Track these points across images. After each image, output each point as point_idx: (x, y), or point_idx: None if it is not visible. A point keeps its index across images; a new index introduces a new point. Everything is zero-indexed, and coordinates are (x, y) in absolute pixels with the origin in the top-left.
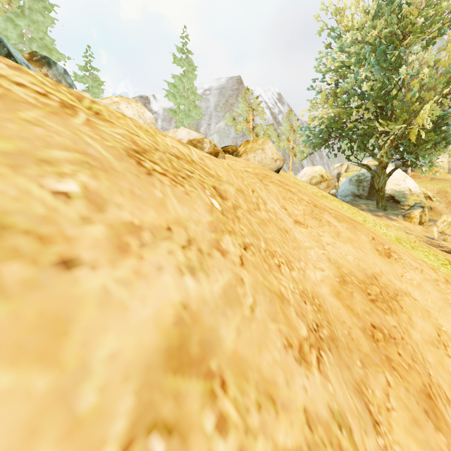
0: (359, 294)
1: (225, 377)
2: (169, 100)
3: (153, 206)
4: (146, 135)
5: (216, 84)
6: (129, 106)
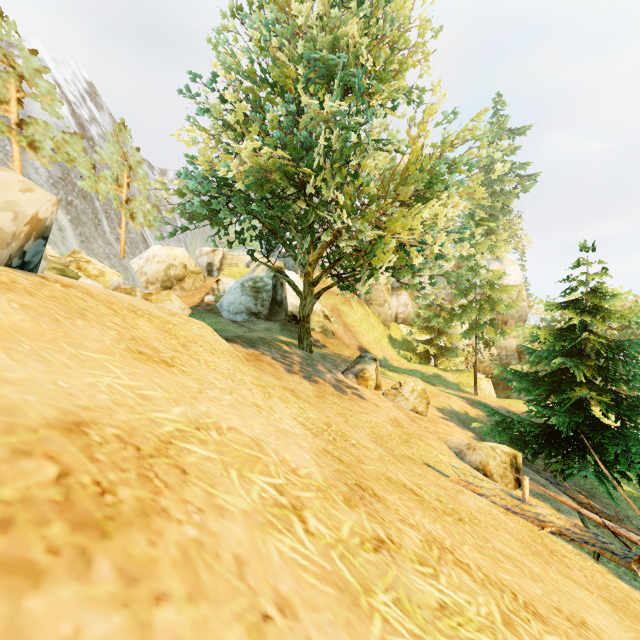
0: None
1: None
2: None
3: None
4: None
5: None
6: None
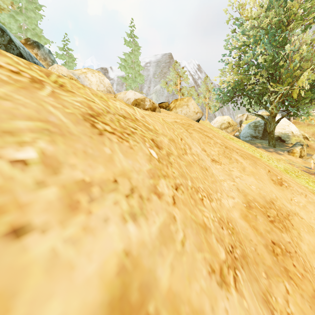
0: (261, 216)
1: None
2: (121, 70)
3: (102, 163)
4: (101, 101)
5: (154, 58)
6: (93, 75)
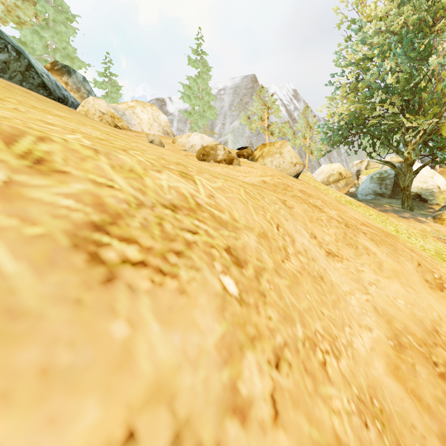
0: (422, 366)
1: None
2: (184, 102)
3: (98, 384)
4: (128, 180)
5: (231, 83)
6: (144, 110)
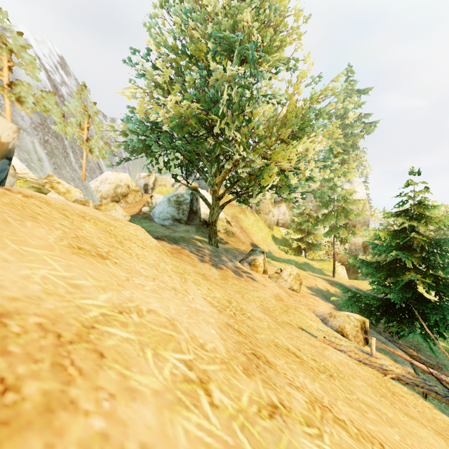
0: None
1: None
2: None
3: None
4: None
5: None
6: None
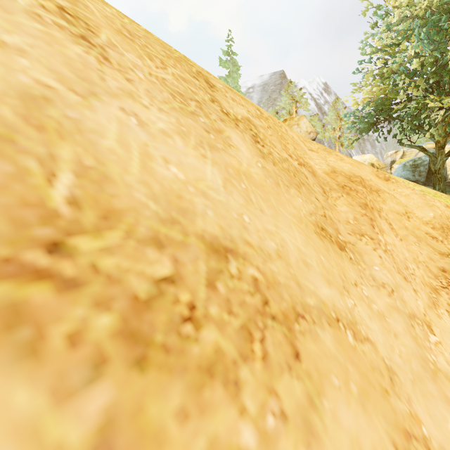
0: (342, 177)
1: (260, 132)
2: None
3: (237, 99)
4: (229, 87)
5: (259, 81)
6: None
